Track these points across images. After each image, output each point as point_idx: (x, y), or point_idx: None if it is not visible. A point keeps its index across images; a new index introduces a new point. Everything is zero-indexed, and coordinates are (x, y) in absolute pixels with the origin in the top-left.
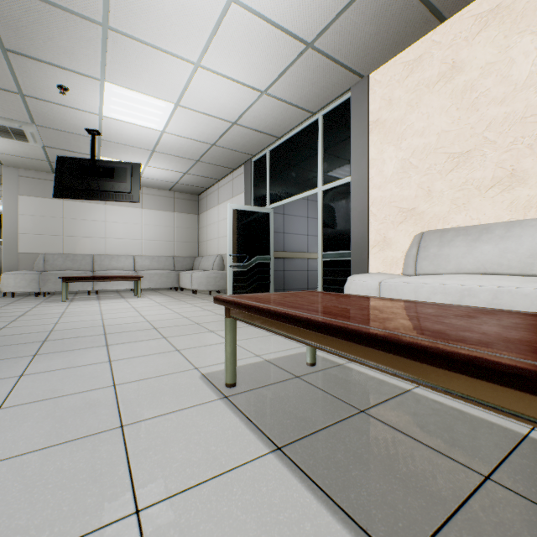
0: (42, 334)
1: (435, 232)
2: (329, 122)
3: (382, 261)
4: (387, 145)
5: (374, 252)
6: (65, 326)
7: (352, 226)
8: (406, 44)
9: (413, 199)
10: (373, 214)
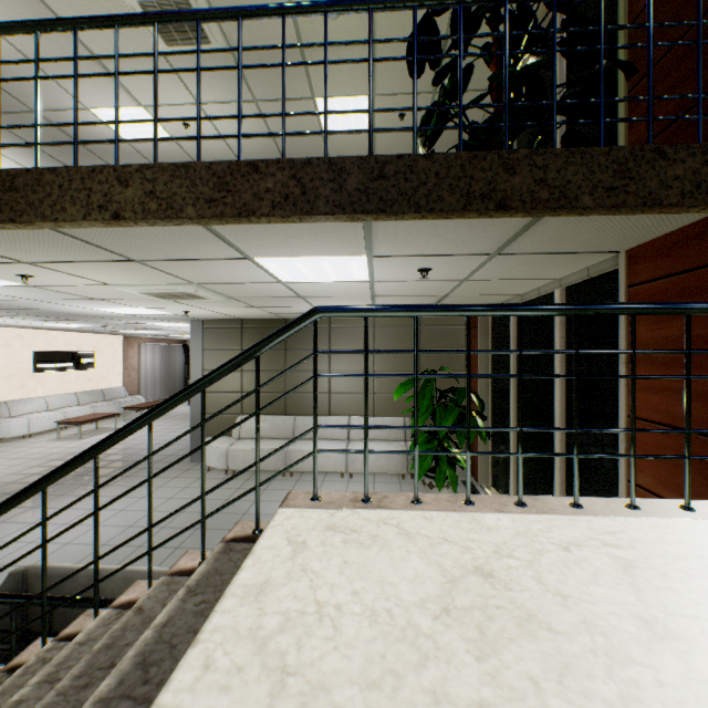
0: (46, 464)
1: (12, 401)
2: None
3: None
4: None
5: None
6: (24, 468)
7: None
8: None
9: None
10: None
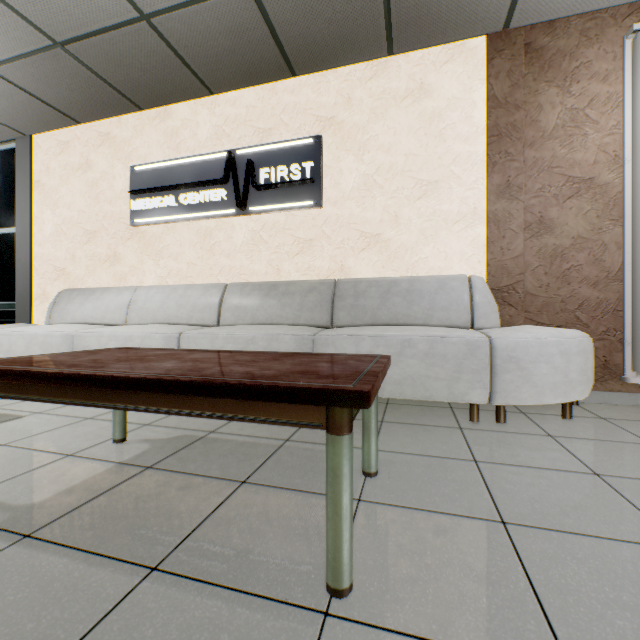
0: None
1: (70, 290)
2: (0, 162)
3: (43, 313)
4: (47, 208)
5: (37, 305)
6: None
7: (18, 277)
8: (57, 126)
9: (64, 260)
10: (37, 268)
